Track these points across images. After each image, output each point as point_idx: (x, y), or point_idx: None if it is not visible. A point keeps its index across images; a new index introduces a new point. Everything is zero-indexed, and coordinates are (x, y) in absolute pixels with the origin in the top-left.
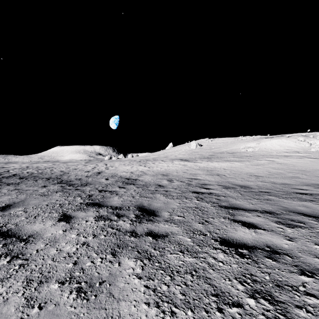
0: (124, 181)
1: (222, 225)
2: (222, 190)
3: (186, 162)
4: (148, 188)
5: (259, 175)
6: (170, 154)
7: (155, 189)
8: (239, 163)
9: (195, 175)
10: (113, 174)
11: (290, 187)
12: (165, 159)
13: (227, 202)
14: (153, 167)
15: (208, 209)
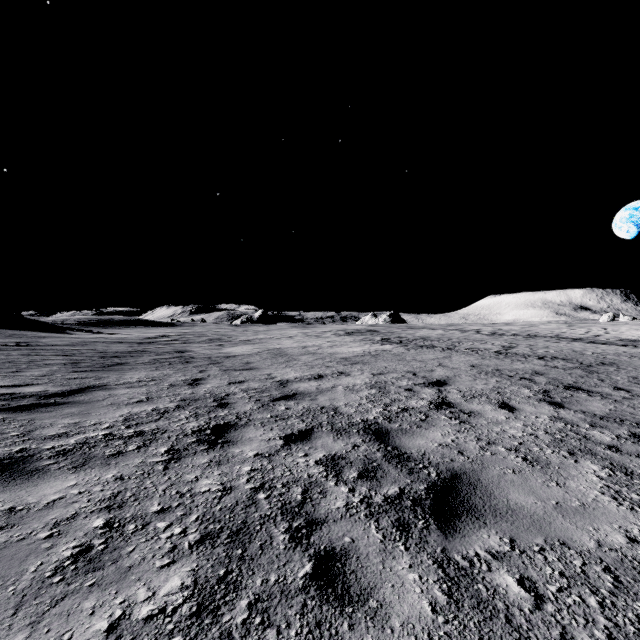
0: (625, 340)
1: None
2: None
3: None
4: None
5: None
6: None
7: None
8: None
9: None
10: (615, 337)
11: None
12: None
13: None
14: None
15: None
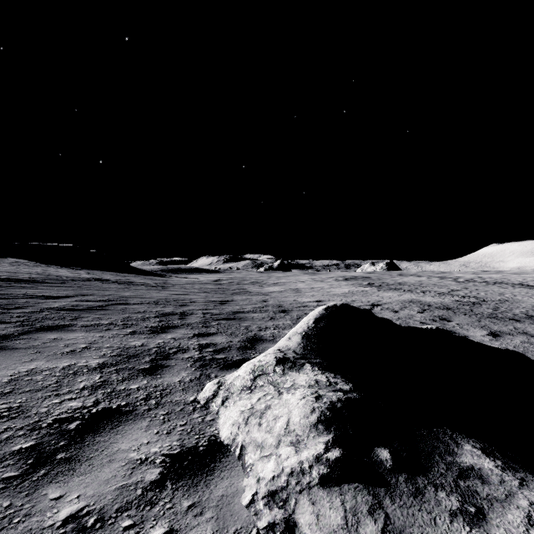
0: None
1: None
2: None
3: None
4: None
5: None
6: None
7: None
8: None
9: None
10: None
11: None
12: None
13: None
14: None
15: None
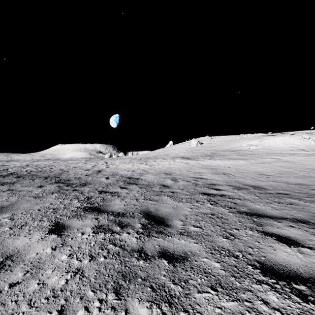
0: (126, 180)
1: (253, 240)
2: (234, 191)
3: (188, 160)
4: (152, 188)
5: (268, 174)
6: (170, 152)
7: (160, 189)
8: (243, 161)
9: (200, 174)
10: (114, 173)
11: (309, 187)
12: (166, 157)
13: (246, 206)
14: (155, 165)
15: (226, 216)
